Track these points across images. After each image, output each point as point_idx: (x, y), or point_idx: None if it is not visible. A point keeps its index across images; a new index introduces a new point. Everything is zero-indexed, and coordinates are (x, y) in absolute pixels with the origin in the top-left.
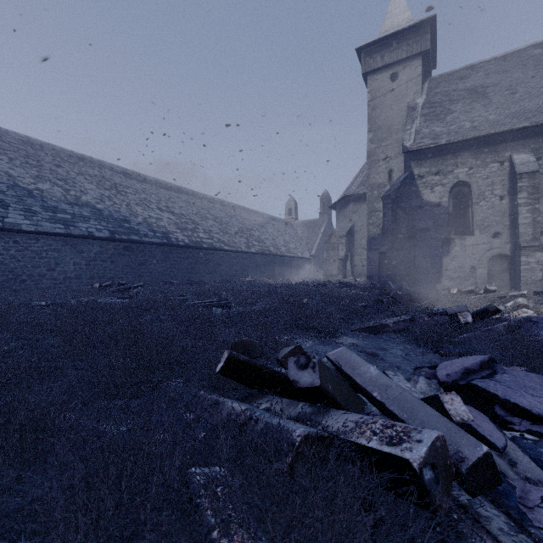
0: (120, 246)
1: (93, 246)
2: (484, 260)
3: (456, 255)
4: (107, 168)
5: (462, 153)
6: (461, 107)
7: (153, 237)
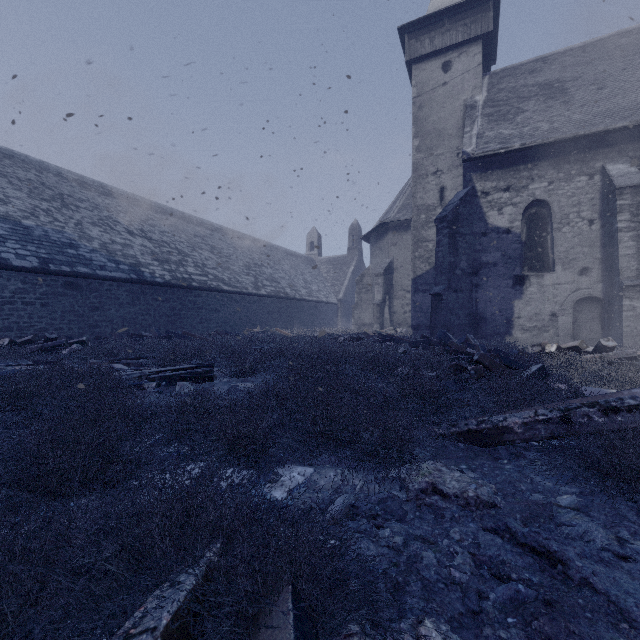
0: (57, 282)
1: (10, 280)
2: (569, 305)
3: (531, 298)
4: (51, 172)
5: (540, 162)
6: (534, 105)
7: (114, 271)
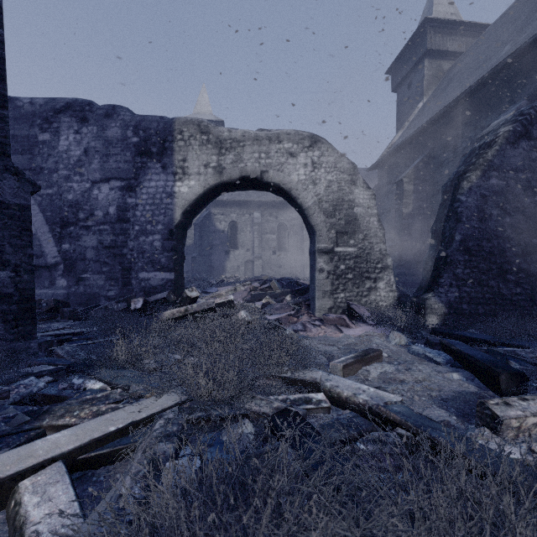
0: None
1: None
2: (243, 263)
3: (231, 260)
4: None
5: (234, 206)
6: None
7: None
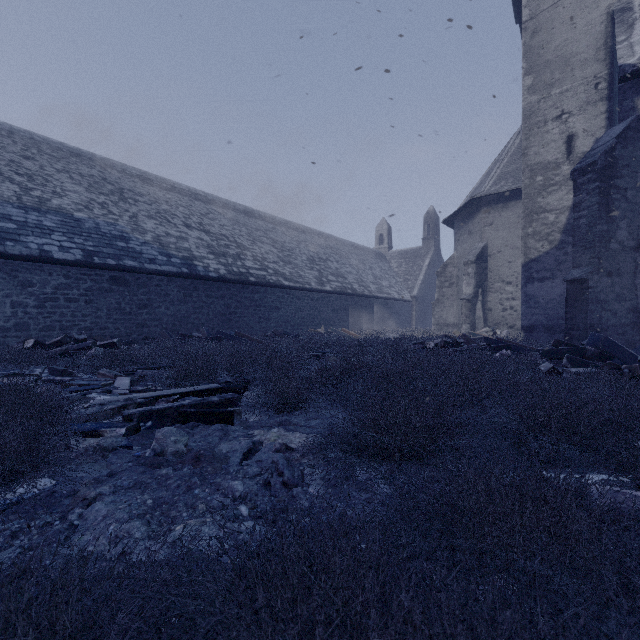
0: (103, 276)
1: (52, 275)
2: None
3: None
4: (115, 169)
5: None
6: None
7: (164, 264)
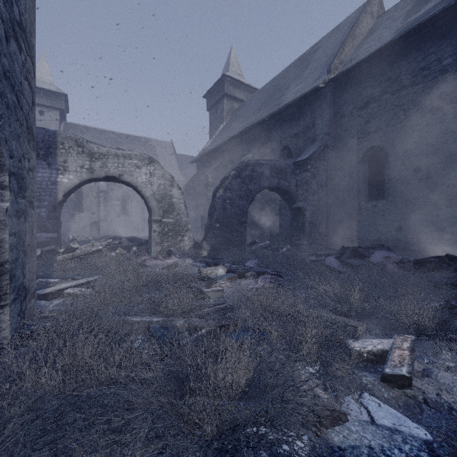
0: None
1: None
2: (89, 224)
3: (76, 221)
4: None
5: None
6: None
7: None
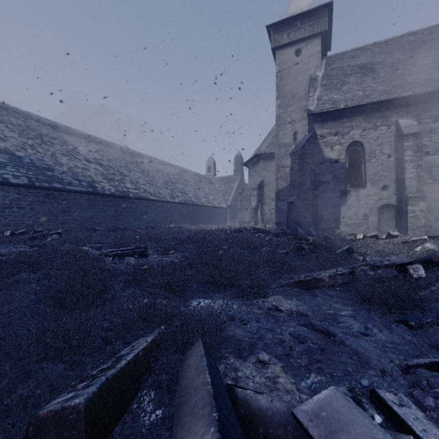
0: (40, 193)
1: (9, 193)
2: (375, 209)
3: (351, 205)
4: (33, 119)
5: (357, 117)
6: (354, 79)
7: (77, 186)
